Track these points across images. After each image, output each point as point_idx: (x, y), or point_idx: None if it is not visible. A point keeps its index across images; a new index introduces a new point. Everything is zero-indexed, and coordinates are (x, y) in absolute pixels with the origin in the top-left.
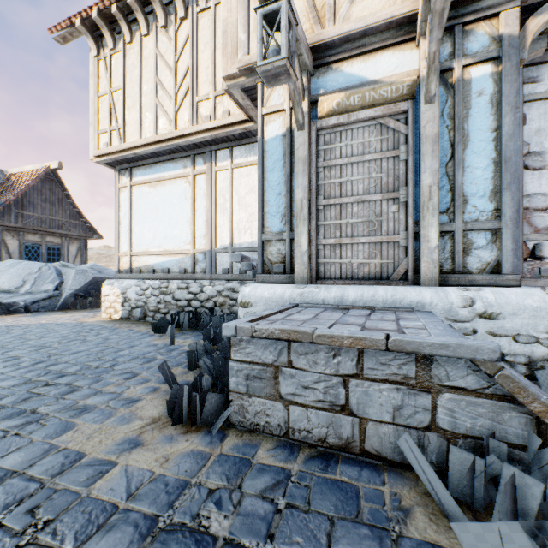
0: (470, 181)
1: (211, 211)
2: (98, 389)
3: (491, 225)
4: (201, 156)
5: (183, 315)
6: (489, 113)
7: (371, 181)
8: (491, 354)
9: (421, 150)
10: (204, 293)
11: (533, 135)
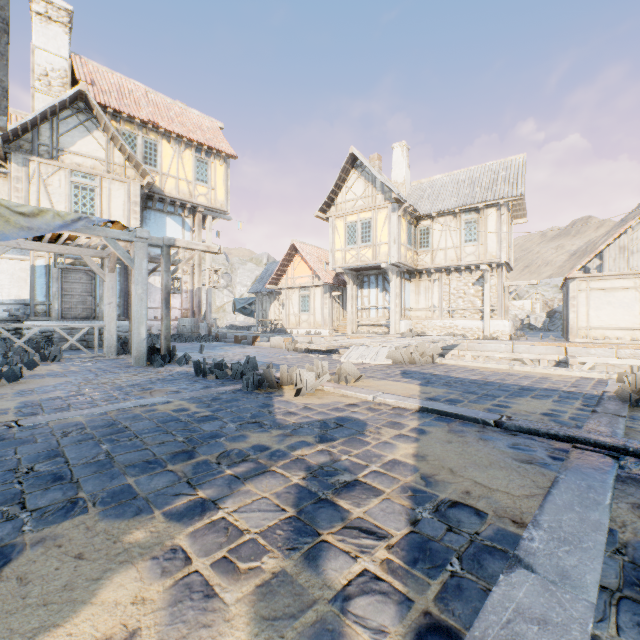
0: None
1: None
2: None
3: (119, 305)
4: None
5: None
6: (118, 277)
7: (84, 289)
8: None
9: (100, 283)
10: None
11: None
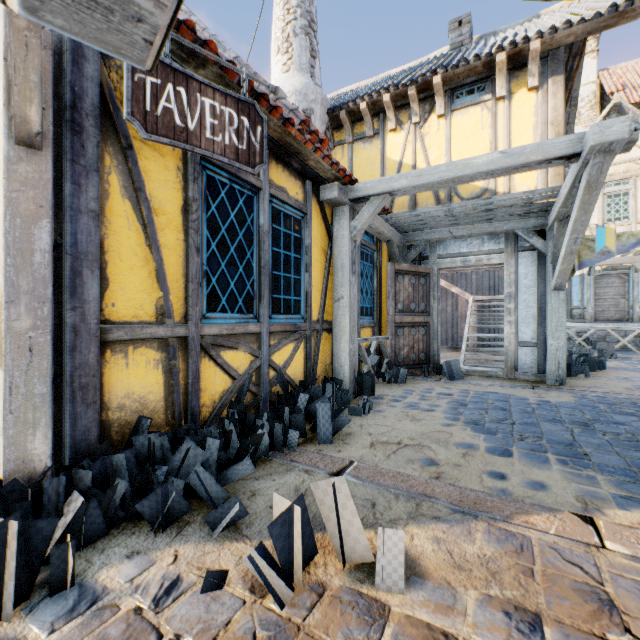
0: None
1: None
2: None
3: None
4: None
5: None
6: None
7: (615, 292)
8: None
9: (633, 285)
10: None
11: None
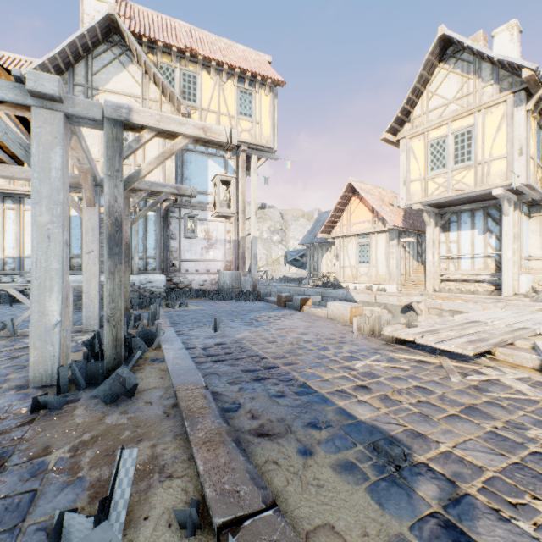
0: (149, 244)
1: (21, 233)
2: (5, 313)
3: (154, 257)
4: (11, 198)
5: (5, 295)
6: (154, 226)
7: None
8: (133, 284)
9: (134, 233)
10: (16, 282)
11: (173, 229)
